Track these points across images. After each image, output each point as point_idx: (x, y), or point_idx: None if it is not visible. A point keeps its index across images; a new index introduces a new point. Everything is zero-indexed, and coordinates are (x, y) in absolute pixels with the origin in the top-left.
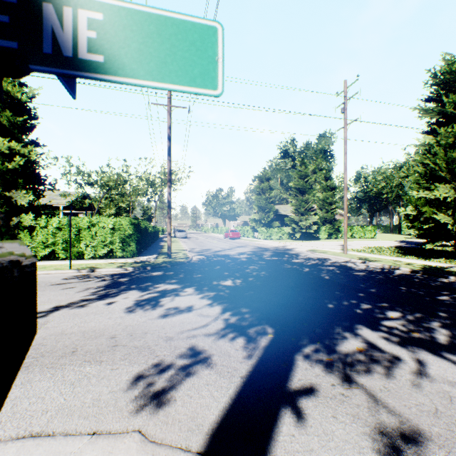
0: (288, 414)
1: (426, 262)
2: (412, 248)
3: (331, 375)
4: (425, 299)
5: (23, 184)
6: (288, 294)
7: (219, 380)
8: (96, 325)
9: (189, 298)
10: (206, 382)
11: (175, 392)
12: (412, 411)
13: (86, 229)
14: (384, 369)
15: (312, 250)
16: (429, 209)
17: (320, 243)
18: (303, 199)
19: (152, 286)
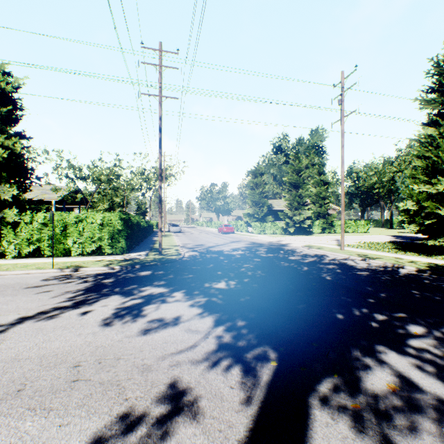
0: None
1: (430, 260)
2: (408, 243)
3: (364, 438)
4: None
5: (7, 178)
6: (289, 300)
7: None
8: (60, 346)
9: (177, 305)
10: None
11: None
12: None
13: (73, 225)
14: (434, 425)
15: (307, 246)
16: (432, 203)
17: (314, 238)
18: (297, 193)
19: (137, 290)
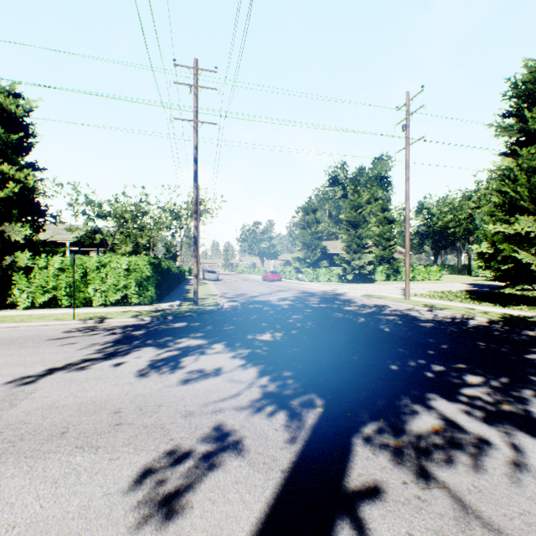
0: (347, 529)
1: (505, 310)
2: (485, 292)
3: (401, 468)
4: (511, 358)
5: (19, 216)
6: (341, 352)
7: (252, 475)
8: (97, 395)
9: (218, 357)
10: (234, 478)
11: (193, 494)
12: (516, 524)
13: (95, 271)
14: (470, 458)
15: (367, 295)
16: (509, 246)
17: (376, 286)
18: (356, 234)
19: (173, 342)
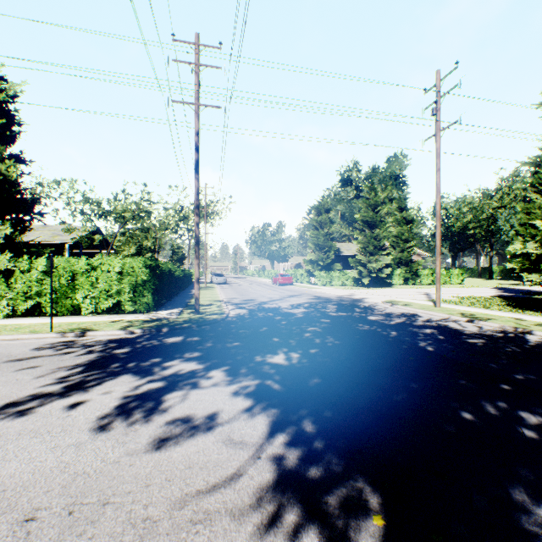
0: None
1: None
2: (521, 298)
3: None
4: None
5: None
6: (381, 386)
7: None
8: (16, 473)
9: (214, 393)
10: None
11: None
12: None
13: (84, 274)
14: None
15: (390, 301)
16: None
17: (395, 291)
18: (373, 234)
19: (160, 366)
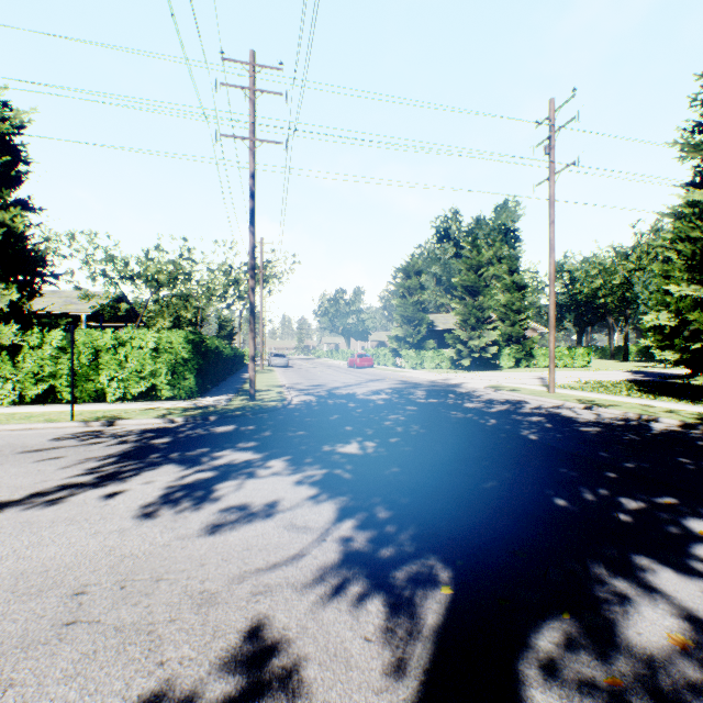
0: None
1: (699, 408)
2: (658, 383)
3: None
4: None
5: (2, 274)
6: (469, 474)
7: None
8: (57, 555)
9: (274, 482)
10: None
11: None
12: None
13: (110, 351)
14: None
15: (493, 386)
16: (702, 315)
17: (503, 375)
18: (475, 303)
19: (208, 456)
